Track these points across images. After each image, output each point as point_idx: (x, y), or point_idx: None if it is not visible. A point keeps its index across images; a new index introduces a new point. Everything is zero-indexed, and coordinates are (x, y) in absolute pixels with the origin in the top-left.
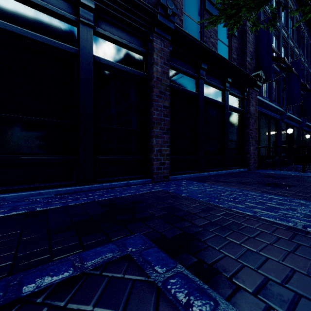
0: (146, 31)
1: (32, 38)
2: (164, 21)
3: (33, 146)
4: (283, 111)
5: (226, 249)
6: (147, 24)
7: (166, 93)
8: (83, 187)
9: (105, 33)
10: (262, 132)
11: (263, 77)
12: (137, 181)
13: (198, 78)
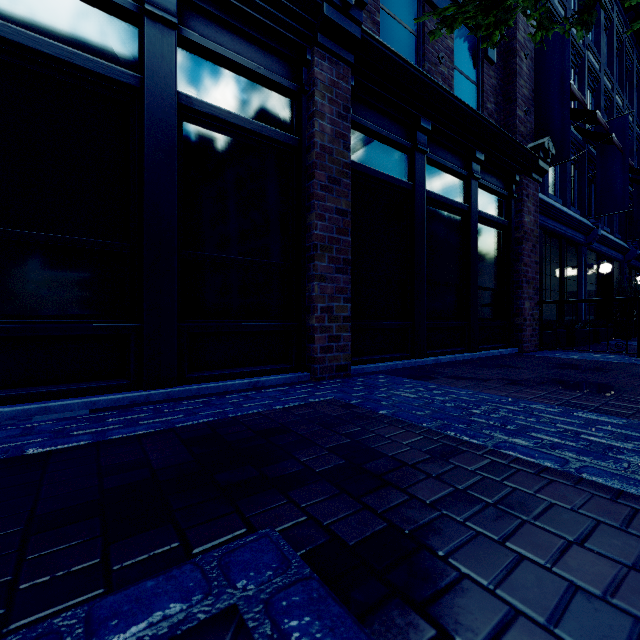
0: (297, 42)
1: (31, 46)
2: (337, 18)
3: (34, 300)
4: (591, 226)
5: (512, 582)
6: (300, 24)
7: (343, 180)
8: (153, 394)
9: (205, 42)
10: (547, 270)
11: (552, 151)
12: (278, 378)
13: (412, 152)
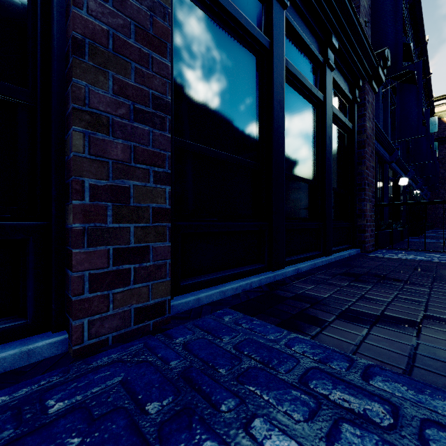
0: None
1: None
2: None
3: None
4: (394, 148)
5: None
6: None
7: None
8: None
9: None
10: None
11: (389, 62)
12: None
13: None
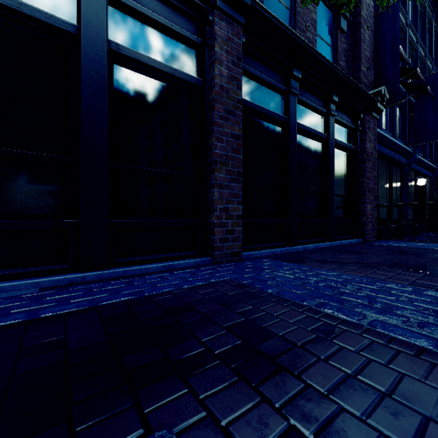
0: (201, 6)
1: None
2: None
3: None
4: (411, 152)
5: None
6: None
7: (236, 112)
8: (87, 275)
9: (130, 2)
10: (381, 183)
11: (387, 96)
12: (187, 262)
13: (287, 94)
